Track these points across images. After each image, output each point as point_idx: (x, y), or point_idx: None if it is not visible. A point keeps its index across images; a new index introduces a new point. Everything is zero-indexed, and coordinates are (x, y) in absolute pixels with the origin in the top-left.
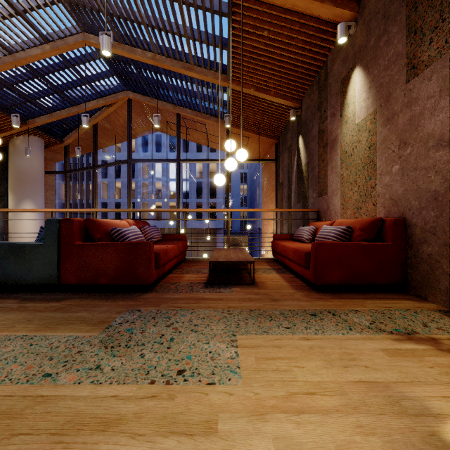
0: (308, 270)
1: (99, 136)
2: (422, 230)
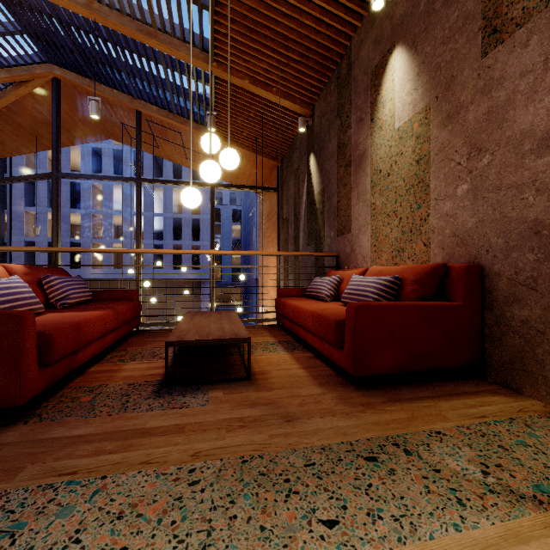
0: (340, 350)
1: (6, 134)
2: (512, 282)
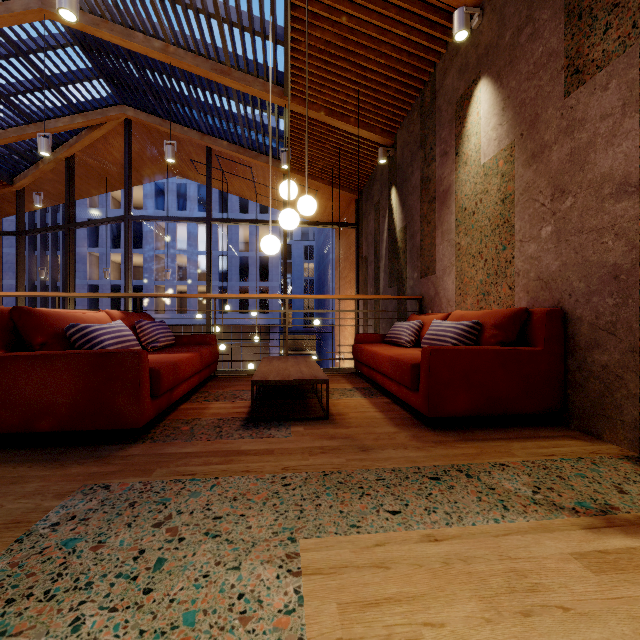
0: (416, 393)
1: (78, 177)
2: (593, 327)
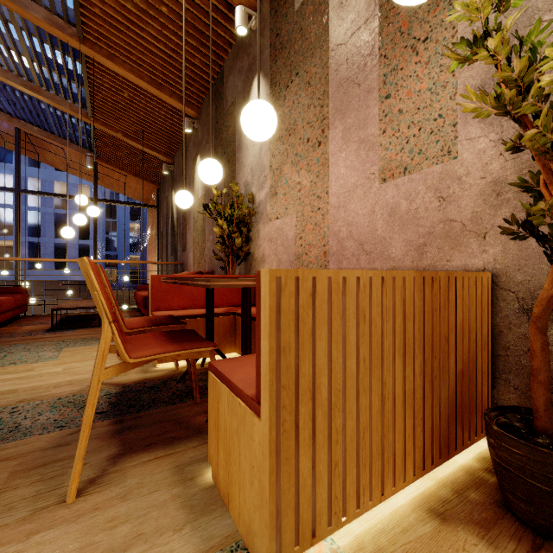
0: (146, 310)
1: None
2: None
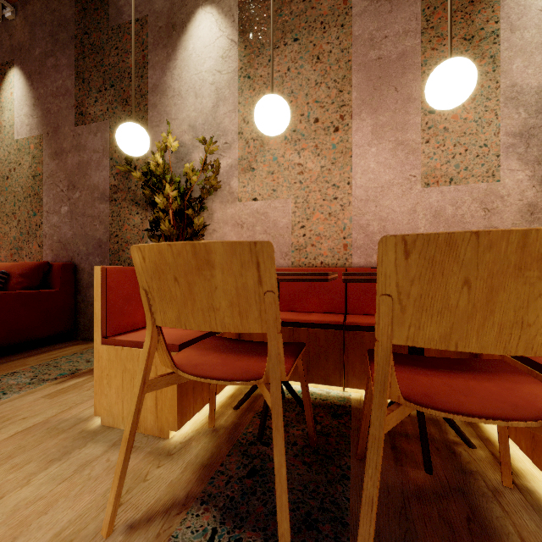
0: None
1: None
2: (90, 275)
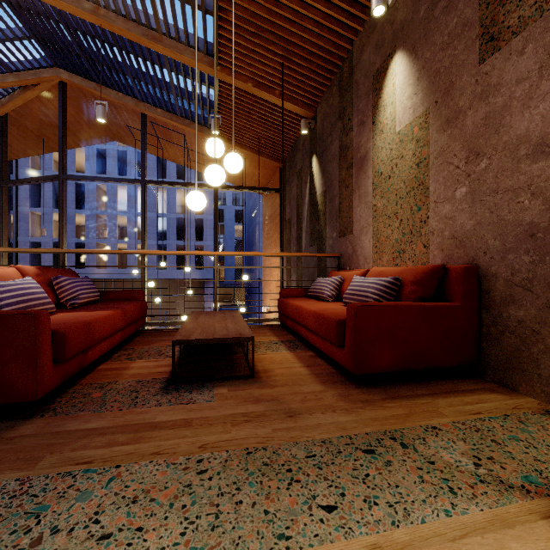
0: (341, 349)
1: (13, 137)
2: (508, 283)
